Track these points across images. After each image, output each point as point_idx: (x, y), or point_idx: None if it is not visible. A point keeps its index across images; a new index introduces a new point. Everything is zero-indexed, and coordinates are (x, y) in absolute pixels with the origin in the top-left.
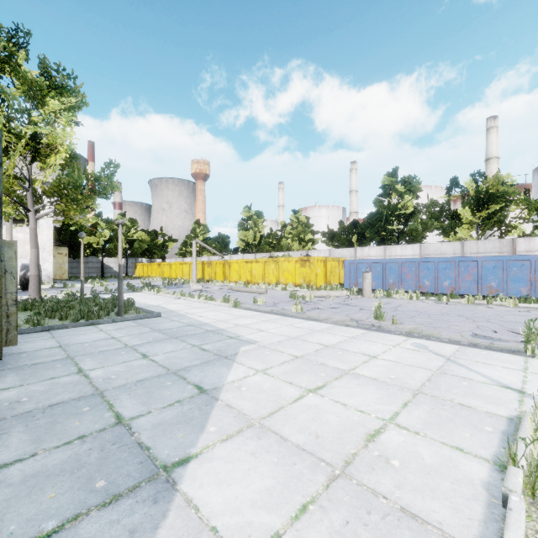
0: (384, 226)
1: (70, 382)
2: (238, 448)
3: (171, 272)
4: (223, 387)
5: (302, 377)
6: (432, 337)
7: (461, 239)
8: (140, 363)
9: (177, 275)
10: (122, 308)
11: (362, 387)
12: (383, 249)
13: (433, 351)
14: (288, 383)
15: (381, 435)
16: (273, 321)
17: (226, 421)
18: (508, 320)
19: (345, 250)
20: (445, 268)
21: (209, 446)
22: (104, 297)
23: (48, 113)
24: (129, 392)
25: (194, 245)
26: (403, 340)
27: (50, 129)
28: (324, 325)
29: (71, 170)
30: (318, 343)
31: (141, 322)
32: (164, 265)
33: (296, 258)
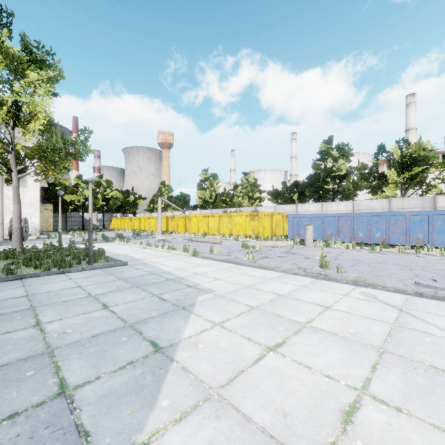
0: (321, 186)
1: (23, 338)
2: (193, 434)
3: (140, 225)
4: (179, 343)
5: (260, 332)
6: (377, 286)
7: (387, 196)
8: (99, 315)
9: (146, 227)
10: (92, 258)
11: (323, 344)
12: (321, 205)
13: (383, 301)
14: (246, 339)
15: (358, 413)
16: (228, 269)
17: (181, 391)
18: (441, 269)
19: (287, 206)
20: (376, 221)
21: (159, 431)
22: (80, 246)
23: (28, 84)
24: (81, 350)
25: (159, 202)
26: (351, 288)
27: (28, 97)
28: (274, 274)
29: (50, 135)
30: (271, 292)
31: (108, 270)
32: (134, 219)
33: (246, 213)
